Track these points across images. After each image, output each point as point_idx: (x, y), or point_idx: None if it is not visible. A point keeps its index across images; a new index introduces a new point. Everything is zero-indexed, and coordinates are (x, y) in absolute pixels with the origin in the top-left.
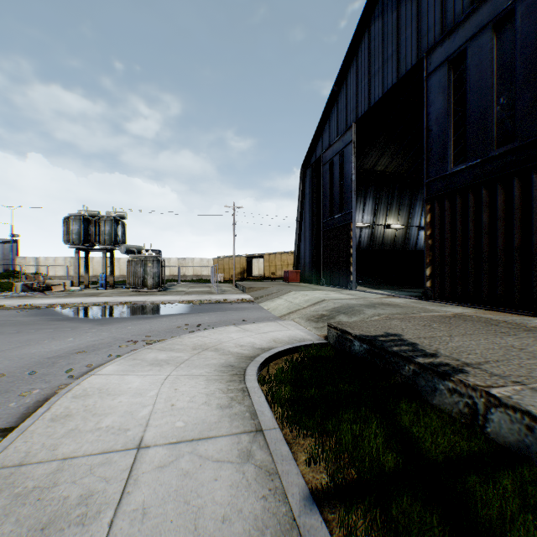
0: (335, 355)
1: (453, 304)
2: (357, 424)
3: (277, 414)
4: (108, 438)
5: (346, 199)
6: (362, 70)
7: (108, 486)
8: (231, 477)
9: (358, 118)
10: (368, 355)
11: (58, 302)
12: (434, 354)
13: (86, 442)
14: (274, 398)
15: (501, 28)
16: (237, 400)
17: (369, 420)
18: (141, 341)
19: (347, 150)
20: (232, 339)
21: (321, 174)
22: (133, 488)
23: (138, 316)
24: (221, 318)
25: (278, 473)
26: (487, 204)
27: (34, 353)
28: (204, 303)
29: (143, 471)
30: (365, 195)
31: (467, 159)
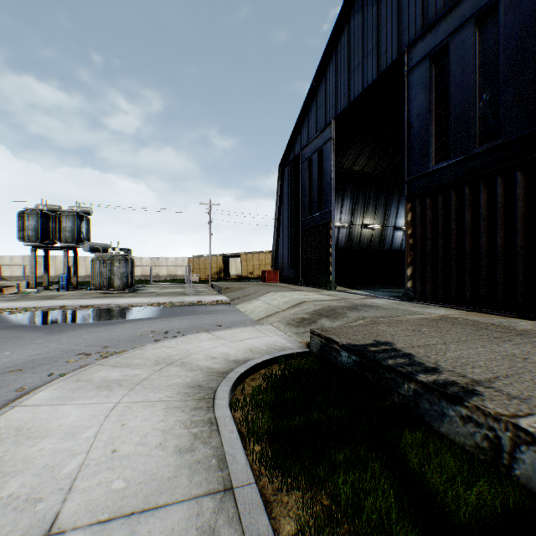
0: (319, 367)
1: (435, 305)
2: (355, 470)
3: (253, 456)
4: (5, 519)
5: (325, 197)
6: (342, 66)
7: None
8: None
9: (338, 115)
10: (358, 368)
11: (6, 306)
12: (435, 368)
13: None
14: (250, 430)
15: (484, 23)
16: (202, 438)
17: (370, 463)
18: (95, 353)
19: (327, 147)
20: (202, 349)
21: (300, 172)
22: None
23: (98, 322)
24: (193, 323)
25: None
26: (470, 202)
27: None
28: (176, 305)
29: None
30: (343, 194)
31: (449, 157)
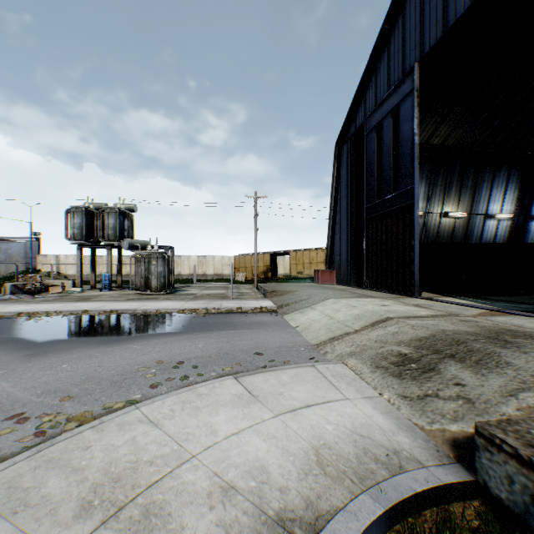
0: None
1: None
2: None
3: None
4: None
5: (403, 171)
6: None
7: None
8: None
9: (425, 54)
10: None
11: (28, 310)
12: None
13: None
14: None
15: None
16: None
17: None
18: (36, 416)
19: (406, 104)
20: (211, 441)
21: (364, 146)
22: None
23: (103, 338)
24: (223, 346)
25: None
26: None
27: None
28: (210, 313)
29: None
30: None
31: None
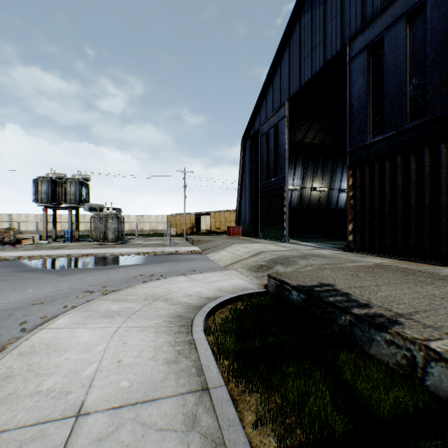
0: (274, 303)
1: (372, 255)
2: (301, 379)
3: (223, 368)
4: (47, 404)
5: (280, 165)
6: (294, 56)
7: None
8: None
9: (291, 97)
10: (306, 304)
11: (25, 254)
12: (367, 304)
13: (21, 410)
14: (220, 349)
15: (413, 20)
16: (184, 354)
17: (313, 374)
18: (97, 291)
19: (281, 124)
20: (181, 289)
21: (259, 144)
22: None
23: (97, 267)
24: (173, 268)
25: (224, 443)
26: (402, 169)
27: None
28: (158, 254)
29: (78, 446)
30: (295, 162)
31: (384, 131)
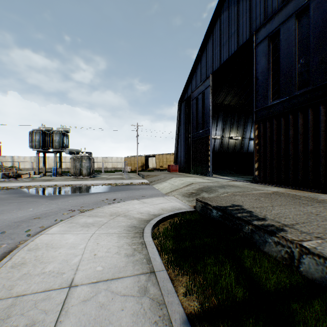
0: (200, 218)
1: (271, 185)
2: (216, 266)
3: (164, 260)
4: (49, 280)
5: (206, 121)
6: (216, 42)
7: (46, 316)
8: (133, 307)
9: (213, 71)
10: (222, 219)
11: (25, 185)
12: (263, 218)
13: (33, 283)
14: (162, 248)
15: (301, 17)
16: (138, 250)
17: (224, 263)
18: (77, 210)
19: (207, 91)
20: (135, 208)
21: (191, 106)
22: (64, 318)
23: (76, 194)
24: (129, 195)
25: (165, 304)
26: (292, 124)
27: (6, 219)
28: (118, 185)
29: (72, 304)
30: (217, 118)
31: (280, 97)
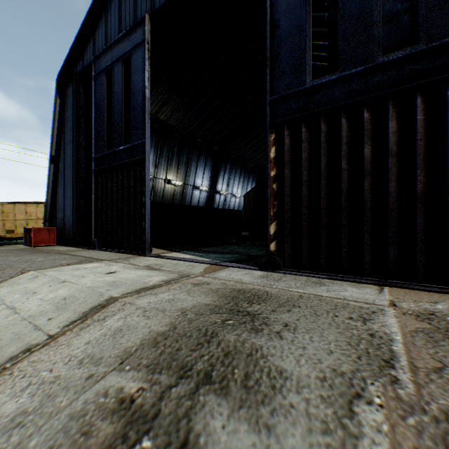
0: None
1: (320, 276)
2: None
3: None
4: None
5: (135, 124)
6: None
7: None
8: None
9: (155, 9)
10: None
11: None
12: None
13: None
14: None
15: None
16: None
17: None
18: None
19: (137, 54)
20: None
21: (93, 88)
22: None
23: None
24: None
25: None
26: (371, 133)
27: None
28: None
29: None
30: None
31: (340, 68)
